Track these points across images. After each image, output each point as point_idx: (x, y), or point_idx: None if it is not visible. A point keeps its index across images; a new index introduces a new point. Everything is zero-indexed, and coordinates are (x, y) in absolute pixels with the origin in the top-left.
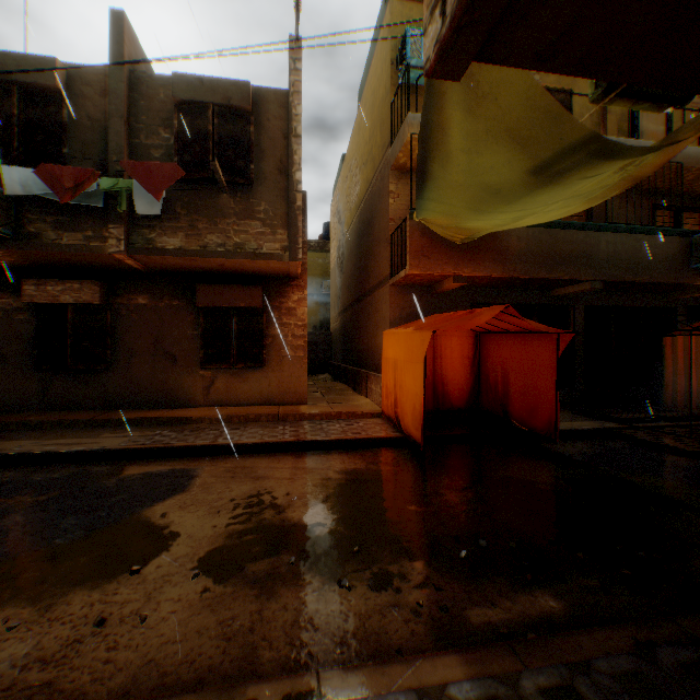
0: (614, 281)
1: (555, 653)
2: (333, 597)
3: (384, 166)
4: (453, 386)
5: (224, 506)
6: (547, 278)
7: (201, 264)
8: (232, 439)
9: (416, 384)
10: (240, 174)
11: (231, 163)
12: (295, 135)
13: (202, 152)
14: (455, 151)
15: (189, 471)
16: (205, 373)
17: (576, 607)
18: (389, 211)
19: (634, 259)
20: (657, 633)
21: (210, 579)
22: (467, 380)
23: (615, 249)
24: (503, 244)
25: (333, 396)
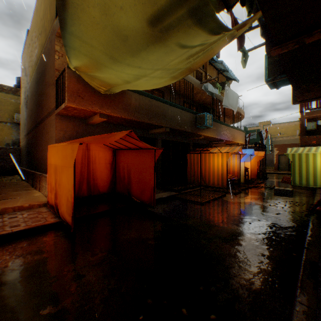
0: (173, 128)
1: None
2: None
3: (52, 34)
4: (100, 180)
5: None
6: (148, 123)
7: None
8: None
9: (69, 182)
10: None
11: None
12: None
13: None
14: None
15: None
16: None
17: None
18: (55, 64)
19: (180, 120)
20: None
21: None
22: (108, 176)
23: (174, 114)
24: (128, 100)
25: (9, 193)
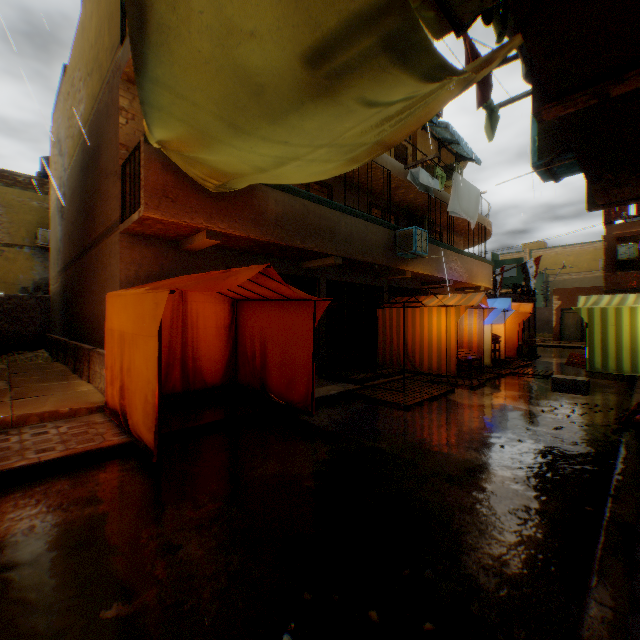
0: (351, 259)
1: None
2: None
3: (114, 75)
4: (207, 361)
5: None
6: (301, 248)
7: None
8: None
9: (148, 366)
10: None
11: None
12: None
13: None
14: None
15: None
16: None
17: None
18: (120, 134)
19: (365, 242)
20: None
21: None
22: (223, 352)
23: (352, 231)
24: (261, 204)
25: (31, 385)
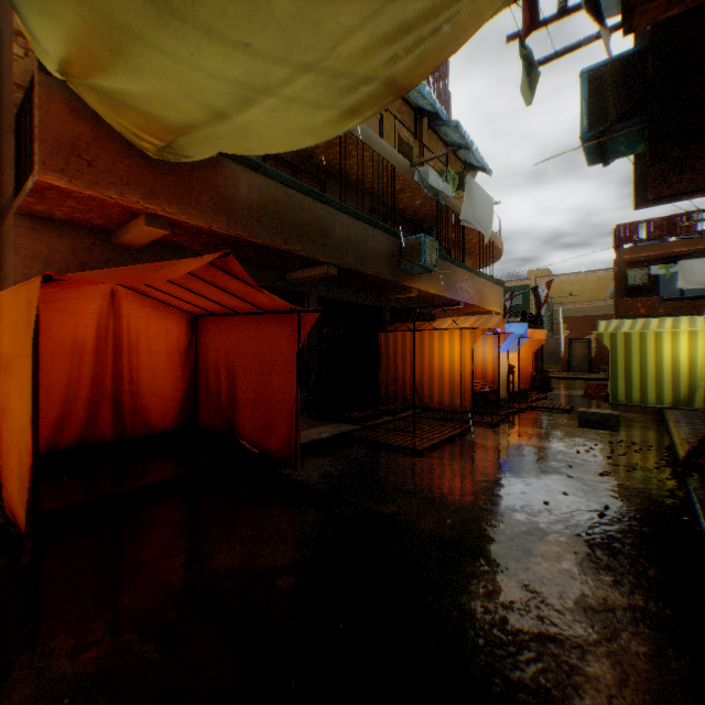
0: (348, 269)
1: None
2: None
3: None
4: (153, 397)
5: None
6: (284, 249)
7: None
8: None
9: (24, 405)
10: None
11: None
12: None
13: None
14: None
15: None
16: None
17: None
18: (16, 70)
19: (364, 249)
20: None
21: None
22: (177, 386)
23: (349, 234)
24: (229, 186)
25: None
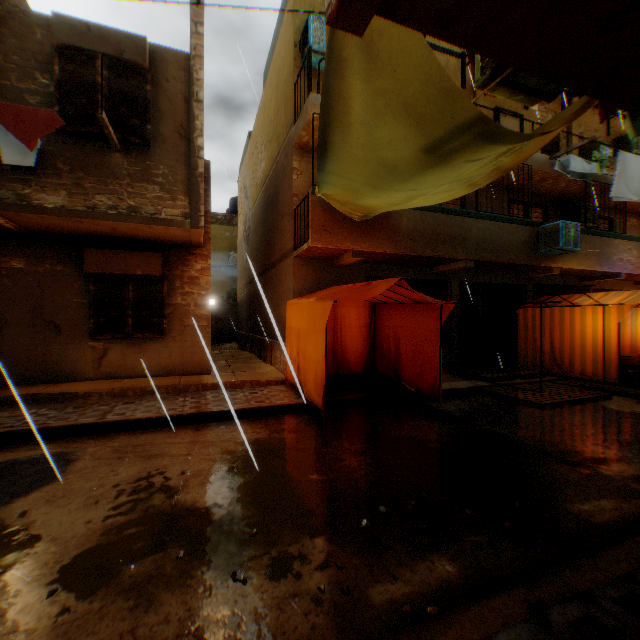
0: (483, 261)
1: (459, 634)
2: (225, 596)
3: (288, 144)
4: (351, 353)
5: (106, 495)
6: (431, 256)
7: (90, 226)
8: (124, 414)
9: (318, 352)
10: (135, 133)
11: (124, 121)
12: (197, 100)
13: (90, 105)
14: (355, 123)
15: (68, 455)
16: (96, 344)
17: (471, 568)
18: (293, 187)
19: (499, 243)
20: (546, 592)
21: (73, 594)
22: (364, 347)
23: (484, 234)
24: (395, 224)
25: (238, 365)
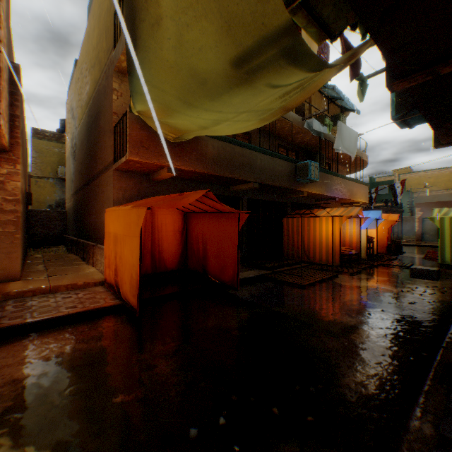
0: (264, 184)
1: None
2: None
3: (109, 67)
4: (167, 253)
5: None
6: (230, 177)
7: None
8: None
9: (133, 256)
10: None
11: None
12: None
13: None
14: (165, 19)
15: None
16: None
17: None
18: (113, 106)
19: (274, 172)
20: None
21: None
22: (178, 248)
23: (265, 164)
24: (203, 149)
25: (58, 268)
